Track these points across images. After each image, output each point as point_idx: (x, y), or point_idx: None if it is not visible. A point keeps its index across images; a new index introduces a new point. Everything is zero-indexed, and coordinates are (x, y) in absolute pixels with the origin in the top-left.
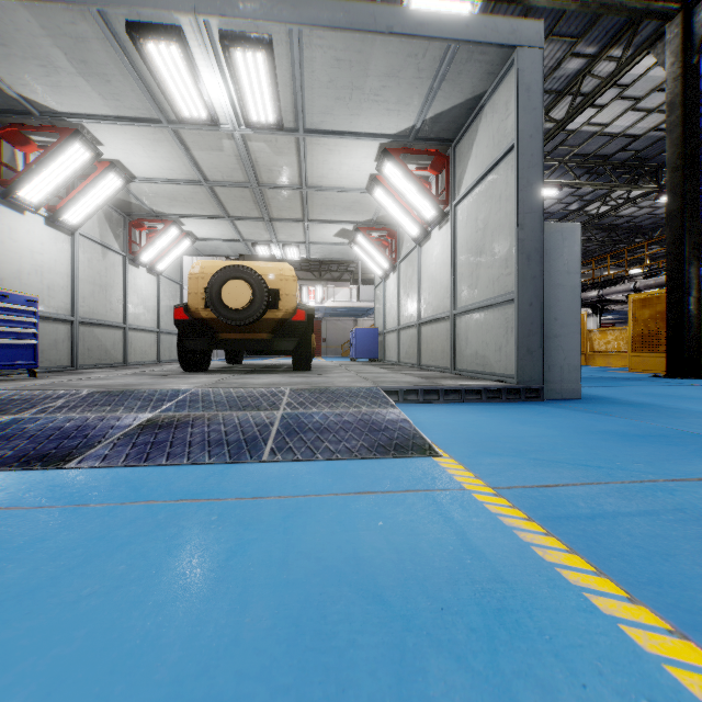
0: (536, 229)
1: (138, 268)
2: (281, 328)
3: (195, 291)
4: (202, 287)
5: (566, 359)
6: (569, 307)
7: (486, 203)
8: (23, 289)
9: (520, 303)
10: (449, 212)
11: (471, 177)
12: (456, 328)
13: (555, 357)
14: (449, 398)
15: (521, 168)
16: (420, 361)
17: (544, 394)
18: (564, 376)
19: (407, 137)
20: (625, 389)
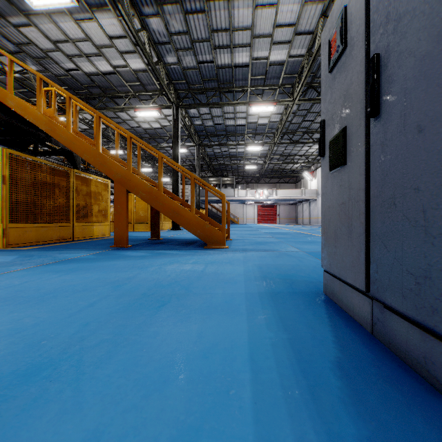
0: None
1: None
2: None
3: None
4: None
5: None
6: None
7: None
8: None
9: None
10: None
11: None
12: None
13: None
14: None
15: None
16: None
17: None
18: None
19: None
20: (82, 342)
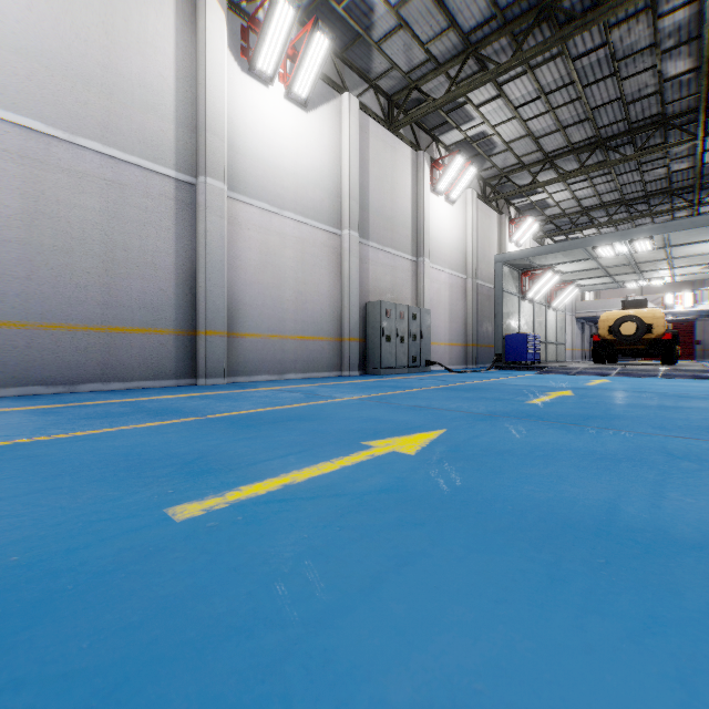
0: None
1: (549, 309)
2: (653, 343)
3: (603, 327)
4: (606, 325)
5: None
6: None
7: None
8: (524, 330)
9: None
10: None
11: None
12: None
13: None
14: None
15: None
16: None
17: None
18: None
19: None
20: None
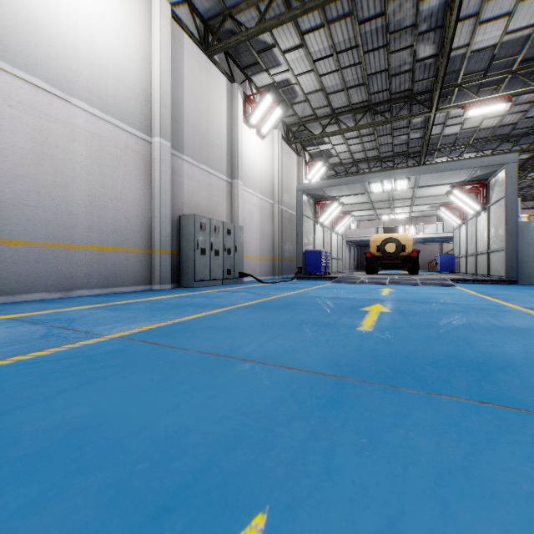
0: (513, 225)
1: (333, 233)
2: (406, 259)
3: (373, 246)
4: (375, 245)
5: (530, 270)
6: (532, 251)
7: (498, 211)
8: (317, 248)
9: (506, 251)
10: (487, 207)
11: (494, 198)
12: (489, 258)
13: (525, 269)
14: (475, 283)
15: (506, 205)
16: (476, 272)
17: (519, 283)
18: (529, 277)
19: (464, 181)
20: None
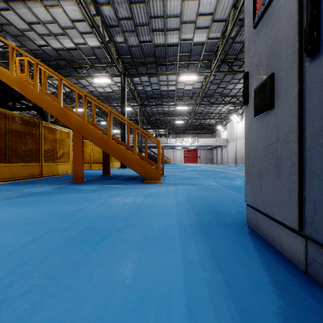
0: None
1: None
2: None
3: None
4: None
5: None
6: None
7: None
8: None
9: None
10: None
11: None
12: None
13: None
14: None
15: None
16: None
17: None
18: None
19: None
20: (8, 290)
